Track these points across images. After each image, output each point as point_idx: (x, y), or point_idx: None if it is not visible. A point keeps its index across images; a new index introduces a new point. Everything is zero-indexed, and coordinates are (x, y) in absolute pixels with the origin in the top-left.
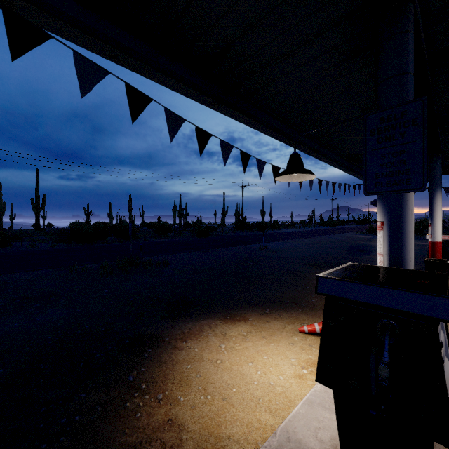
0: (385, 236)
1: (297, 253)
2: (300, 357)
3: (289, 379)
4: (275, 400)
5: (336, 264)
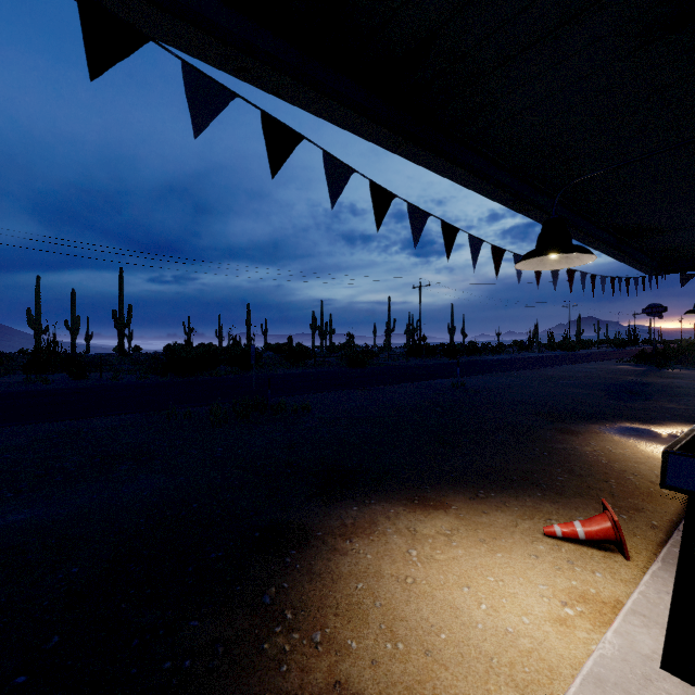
0: None
1: (516, 395)
2: (555, 583)
3: (541, 625)
4: (521, 665)
5: (589, 415)
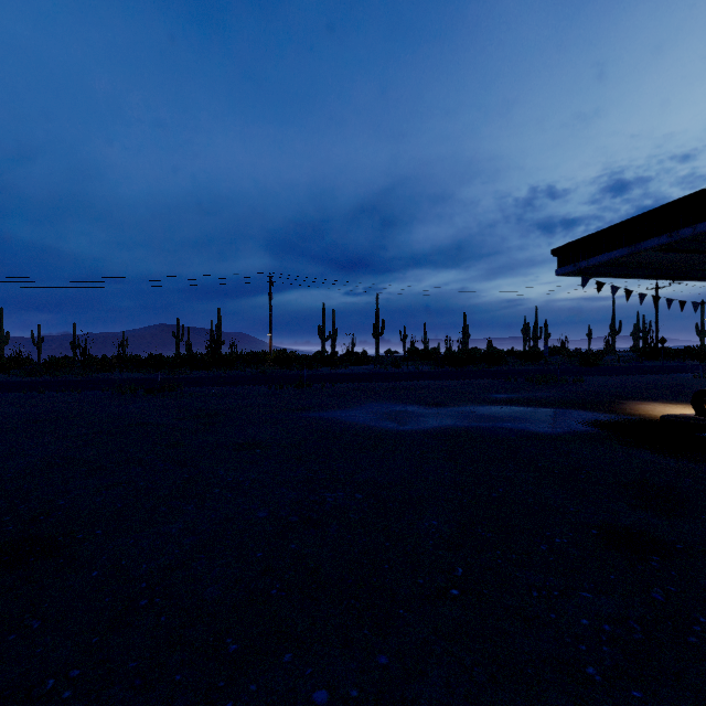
0: None
1: None
2: None
3: None
4: None
5: None
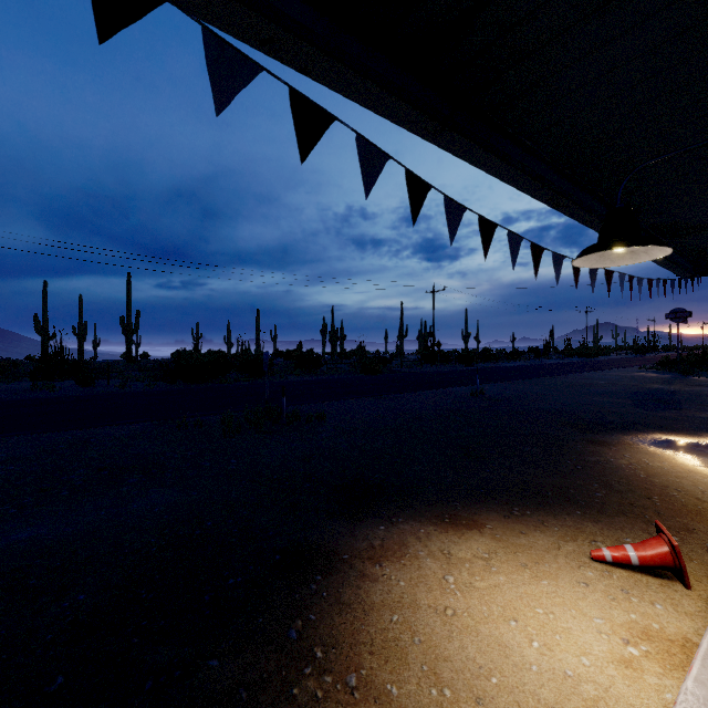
0: None
1: (539, 404)
2: (612, 616)
3: (604, 668)
4: None
5: (619, 425)
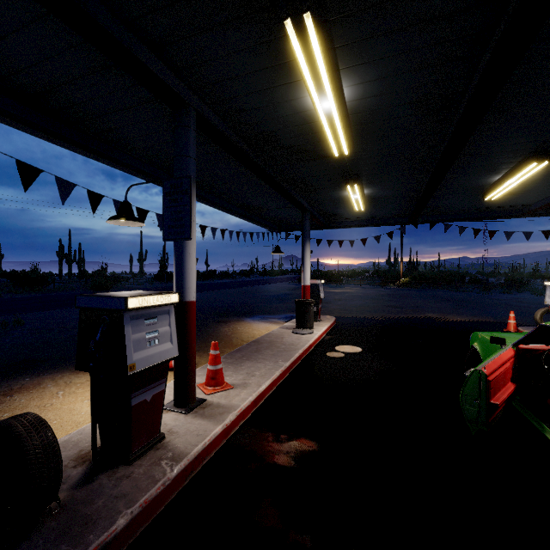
0: (174, 272)
1: (211, 304)
2: None
3: None
4: None
5: (244, 312)
